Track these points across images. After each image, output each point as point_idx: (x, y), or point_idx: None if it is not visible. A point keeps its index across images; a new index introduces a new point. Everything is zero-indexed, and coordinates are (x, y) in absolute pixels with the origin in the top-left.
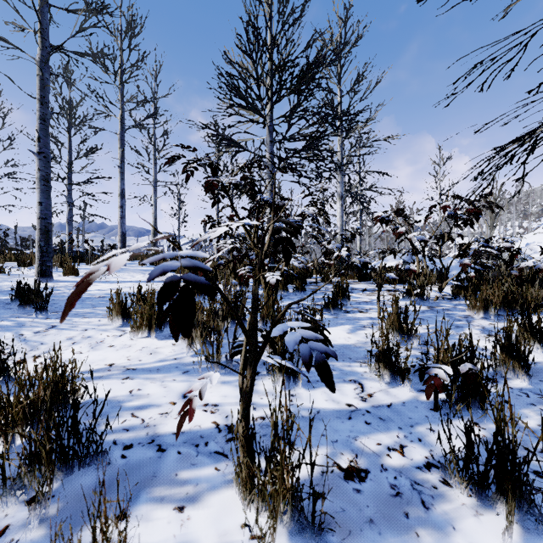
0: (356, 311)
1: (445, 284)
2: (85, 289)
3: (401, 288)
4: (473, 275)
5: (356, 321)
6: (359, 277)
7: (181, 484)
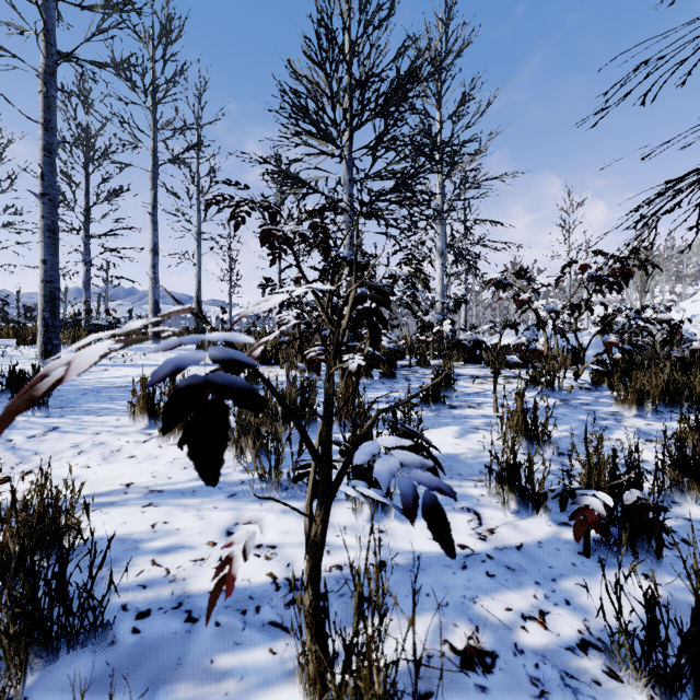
0: (465, 406)
1: (583, 369)
2: (21, 408)
3: (522, 373)
4: (619, 357)
5: (466, 421)
6: (466, 359)
7: (219, 678)
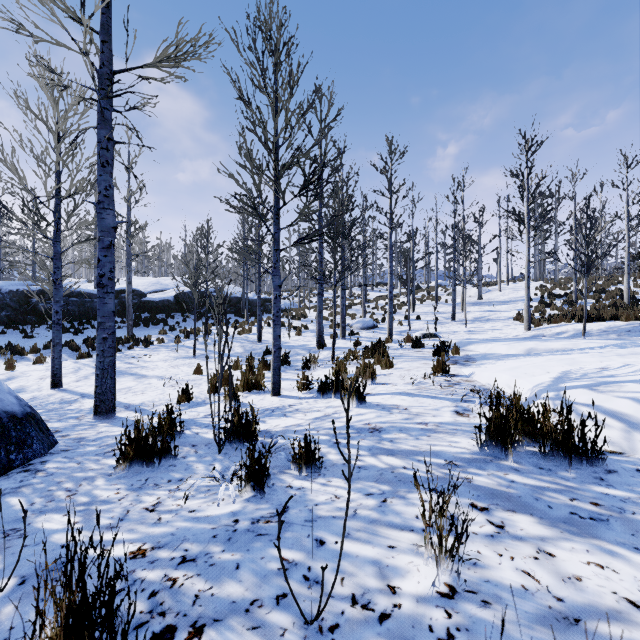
0: None
1: None
2: None
3: None
4: None
5: None
6: None
7: None
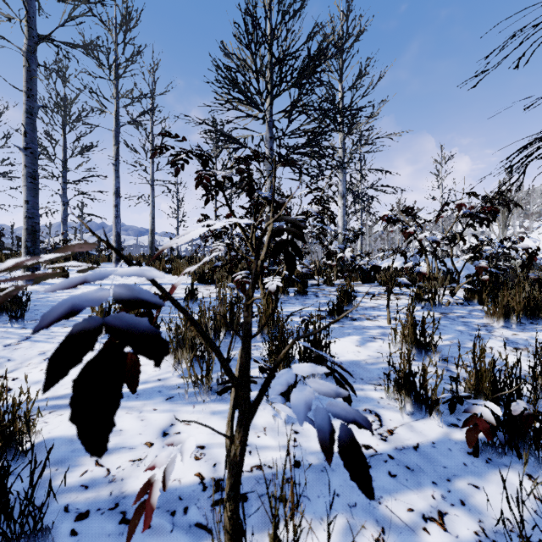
0: (364, 319)
1: (458, 288)
2: None
3: (408, 291)
4: (486, 278)
5: (365, 331)
6: (362, 279)
7: None
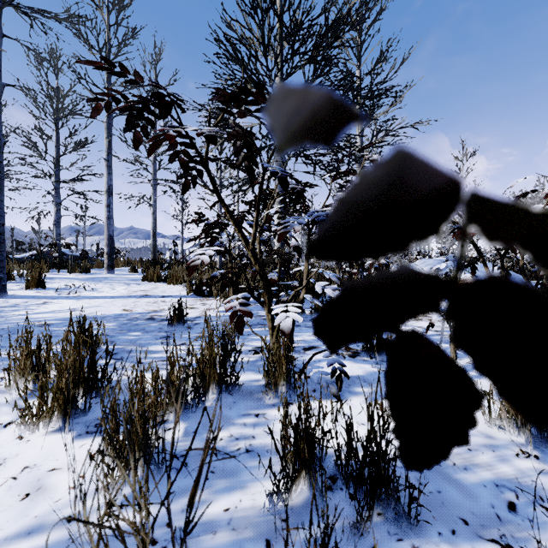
0: None
1: None
2: None
3: None
4: None
5: None
6: None
7: None
